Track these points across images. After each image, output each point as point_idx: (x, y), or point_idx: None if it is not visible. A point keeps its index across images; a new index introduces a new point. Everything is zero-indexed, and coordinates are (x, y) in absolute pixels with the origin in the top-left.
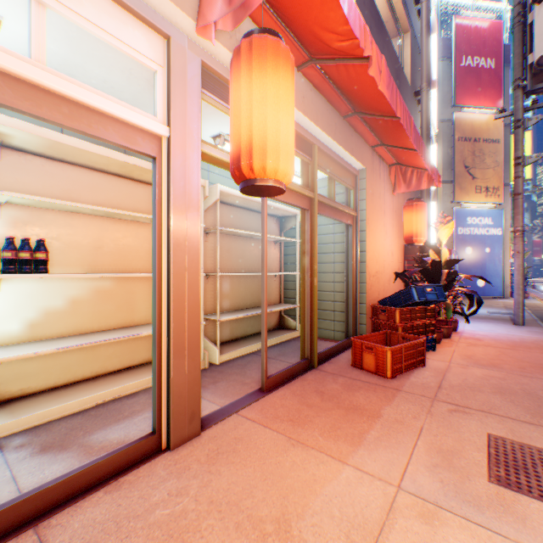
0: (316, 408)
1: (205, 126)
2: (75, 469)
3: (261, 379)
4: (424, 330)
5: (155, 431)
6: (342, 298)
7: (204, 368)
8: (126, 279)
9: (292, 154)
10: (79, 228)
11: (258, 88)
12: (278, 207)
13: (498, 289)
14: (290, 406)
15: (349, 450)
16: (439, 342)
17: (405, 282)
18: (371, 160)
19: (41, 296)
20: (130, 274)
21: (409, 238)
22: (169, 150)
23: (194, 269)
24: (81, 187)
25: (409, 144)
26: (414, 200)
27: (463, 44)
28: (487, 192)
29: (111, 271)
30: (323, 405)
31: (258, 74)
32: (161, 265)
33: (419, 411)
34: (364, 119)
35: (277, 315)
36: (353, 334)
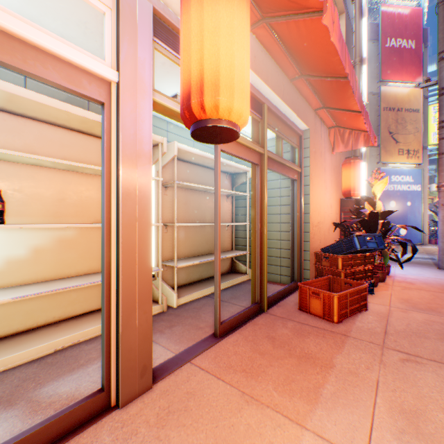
0: (268, 356)
1: (163, 86)
2: (8, 441)
3: (215, 325)
4: (364, 275)
5: (104, 388)
6: (287, 245)
7: (162, 311)
8: (89, 229)
9: (247, 94)
10: (41, 181)
11: (210, 17)
12: (230, 164)
13: (418, 237)
14: (243, 354)
15: (306, 410)
16: (375, 285)
17: (343, 231)
18: (313, 122)
19: (2, 246)
20: (89, 224)
21: (347, 192)
22: (118, 96)
23: (146, 219)
24: (44, 141)
25: (350, 105)
26: (352, 158)
27: (388, 28)
28: (408, 154)
29: (74, 222)
30: (275, 352)
31: (210, 1)
32: (110, 215)
33: (371, 361)
34: (310, 81)
35: (230, 260)
36: (298, 278)
